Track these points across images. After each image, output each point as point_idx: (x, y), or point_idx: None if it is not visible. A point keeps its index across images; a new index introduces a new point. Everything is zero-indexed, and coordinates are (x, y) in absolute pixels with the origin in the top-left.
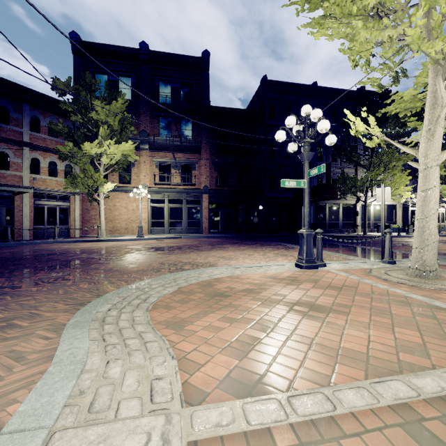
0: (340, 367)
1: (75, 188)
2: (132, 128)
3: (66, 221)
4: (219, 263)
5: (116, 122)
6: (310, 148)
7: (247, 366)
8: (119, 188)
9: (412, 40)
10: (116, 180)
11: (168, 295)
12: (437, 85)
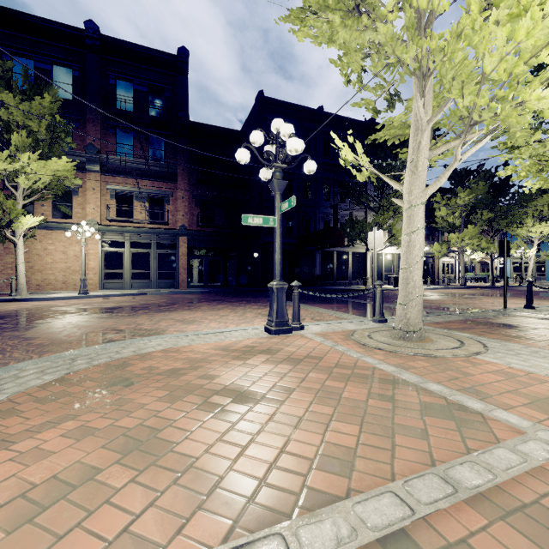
0: (202, 517)
1: None
2: (69, 139)
3: None
4: (170, 329)
5: (42, 128)
6: (282, 175)
7: (21, 543)
8: (52, 224)
9: (385, 41)
10: (48, 212)
11: (37, 389)
12: (415, 102)
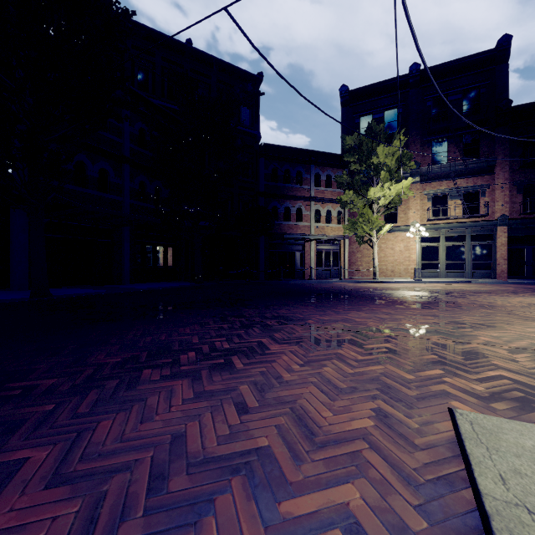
0: None
1: (353, 232)
2: (411, 163)
3: (337, 263)
4: None
5: (392, 161)
6: None
7: None
8: None
9: None
10: (381, 220)
11: None
12: None
